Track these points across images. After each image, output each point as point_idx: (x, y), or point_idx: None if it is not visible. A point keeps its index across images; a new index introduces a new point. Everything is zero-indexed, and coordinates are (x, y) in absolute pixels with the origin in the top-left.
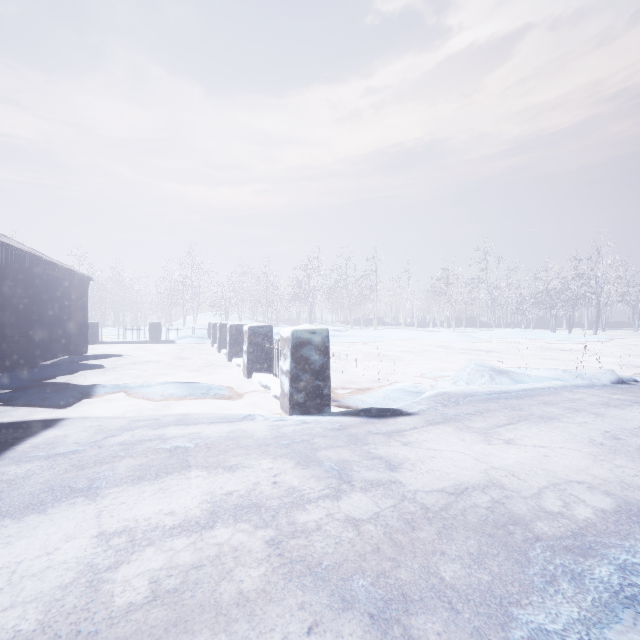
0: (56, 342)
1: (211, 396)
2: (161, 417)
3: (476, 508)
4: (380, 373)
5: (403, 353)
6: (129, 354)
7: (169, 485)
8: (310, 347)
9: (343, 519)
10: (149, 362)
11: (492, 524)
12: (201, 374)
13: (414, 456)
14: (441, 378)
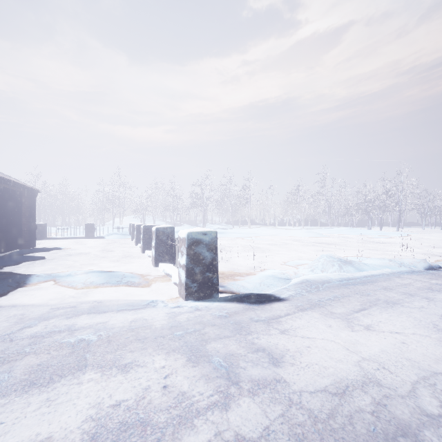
0: (9, 239)
1: (124, 284)
2: (78, 304)
3: (361, 413)
4: (255, 262)
5: (270, 245)
6: (67, 247)
7: (58, 394)
8: (202, 246)
9: (233, 440)
10: (81, 254)
11: (382, 436)
12: (120, 264)
13: (292, 346)
14: (300, 265)
